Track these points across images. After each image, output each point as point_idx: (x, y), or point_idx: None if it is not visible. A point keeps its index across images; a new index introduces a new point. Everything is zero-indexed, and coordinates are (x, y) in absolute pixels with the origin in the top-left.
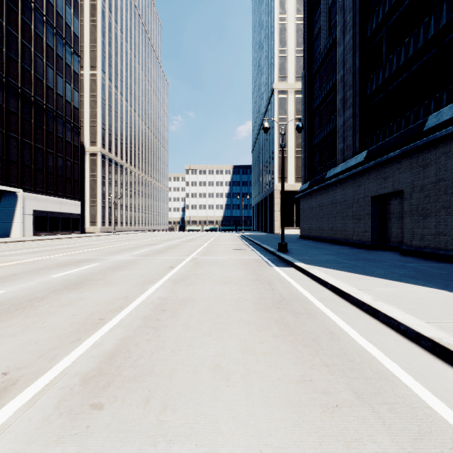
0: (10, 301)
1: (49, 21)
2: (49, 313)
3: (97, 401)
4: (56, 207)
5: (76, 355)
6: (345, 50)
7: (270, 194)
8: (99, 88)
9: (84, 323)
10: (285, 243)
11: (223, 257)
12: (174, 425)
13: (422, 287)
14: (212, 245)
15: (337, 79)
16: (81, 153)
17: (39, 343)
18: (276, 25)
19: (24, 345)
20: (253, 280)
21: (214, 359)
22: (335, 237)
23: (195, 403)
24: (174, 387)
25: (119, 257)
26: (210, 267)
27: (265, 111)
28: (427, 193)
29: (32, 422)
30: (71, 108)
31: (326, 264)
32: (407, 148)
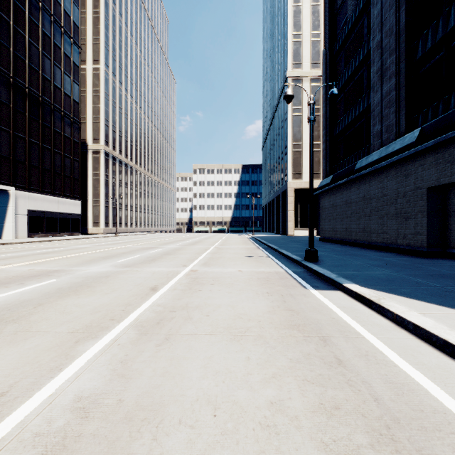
0: None
1: (46, 8)
2: None
3: None
4: (53, 206)
5: None
6: (384, 8)
7: (282, 192)
8: (102, 82)
9: None
10: (315, 250)
11: (232, 270)
12: None
13: None
14: (219, 250)
15: (372, 47)
16: (83, 151)
17: None
18: (290, 8)
19: None
20: (287, 327)
21: None
22: (368, 240)
23: None
24: None
25: (94, 269)
26: (212, 290)
27: (276, 103)
28: None
29: None
30: (71, 102)
31: (396, 287)
32: None
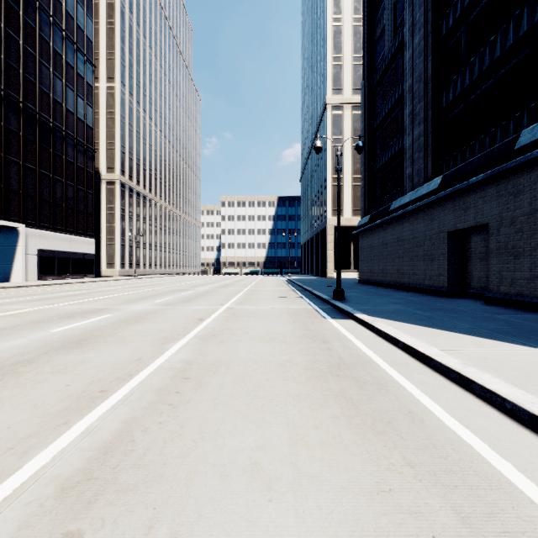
0: None
1: (58, 23)
2: (34, 383)
3: (74, 528)
4: (65, 245)
5: (58, 448)
6: (415, 54)
7: (322, 230)
8: (117, 103)
9: (78, 398)
10: (342, 290)
11: (265, 307)
12: None
13: (523, 346)
14: (252, 292)
15: (405, 90)
16: (96, 182)
17: (11, 428)
18: (329, 27)
19: None
20: (302, 337)
21: (250, 454)
22: (401, 282)
23: (221, 531)
24: (191, 502)
25: (138, 307)
26: (249, 320)
27: (316, 131)
28: (519, 227)
29: None
30: (84, 127)
31: (394, 315)
32: (493, 172)
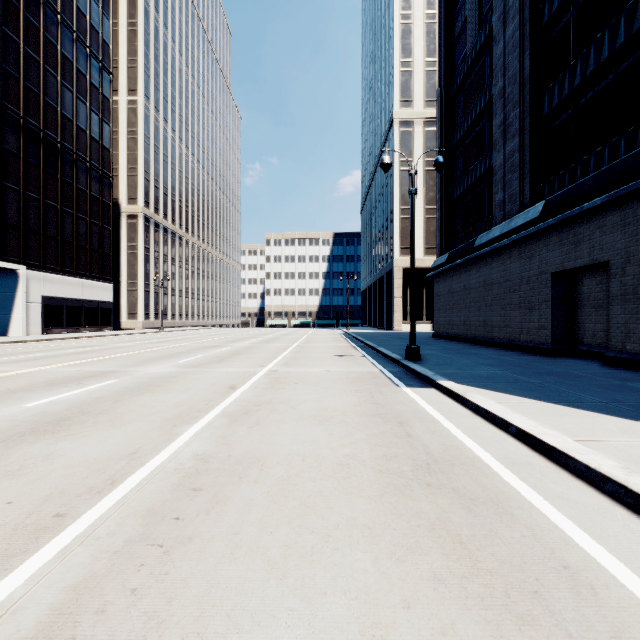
0: None
1: (67, 21)
2: None
3: None
4: (76, 291)
5: None
6: (507, 48)
7: (387, 273)
8: (140, 120)
9: (15, 530)
10: (417, 347)
11: (318, 370)
12: None
13: None
14: (302, 349)
15: (494, 95)
16: (114, 215)
17: None
18: (396, 26)
19: None
20: (370, 415)
21: None
22: (489, 336)
23: None
24: None
25: (154, 369)
26: (297, 388)
27: (379, 152)
28: None
29: None
30: (99, 149)
31: (491, 383)
32: (618, 193)
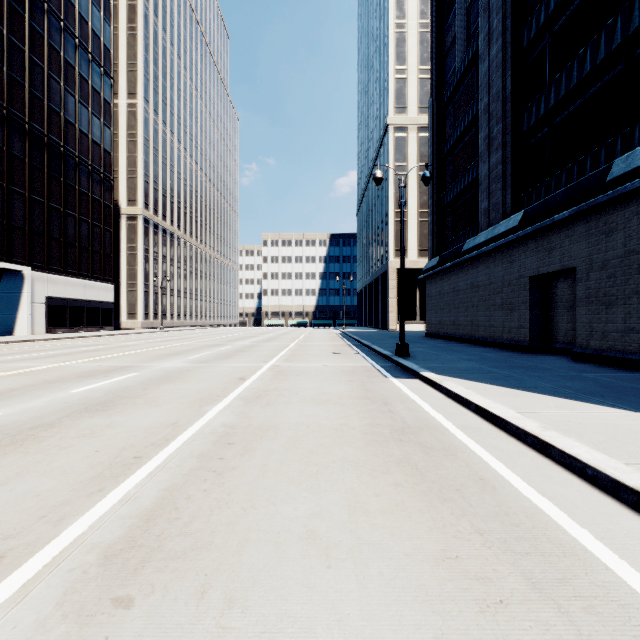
0: (5, 430)
1: (70, 28)
2: (59, 449)
3: (123, 593)
4: (79, 292)
5: (95, 516)
6: (491, 68)
7: (382, 274)
8: (140, 123)
9: (111, 464)
10: (406, 344)
11: (316, 365)
12: (244, 636)
13: (611, 408)
14: (301, 347)
15: (480, 109)
16: (114, 217)
17: (41, 496)
18: (391, 34)
19: (18, 498)
20: (361, 398)
21: (306, 521)
22: (476, 335)
23: (278, 596)
24: (245, 569)
25: (168, 365)
26: (298, 379)
27: (375, 156)
28: (611, 272)
29: (18, 629)
30: (101, 152)
31: (467, 374)
32: (582, 207)
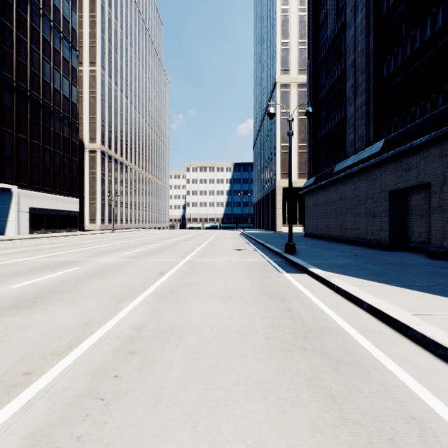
0: None
1: (46, 14)
2: None
3: None
4: (53, 204)
5: None
6: (357, 32)
7: (271, 191)
8: (98, 84)
9: None
10: (293, 244)
11: (223, 260)
12: None
13: None
14: (212, 245)
15: (347, 65)
16: (80, 150)
17: None
18: (278, 17)
19: None
20: (260, 294)
21: None
22: (344, 236)
23: None
24: None
25: (106, 260)
26: (207, 274)
27: (266, 106)
28: None
29: None
30: (69, 104)
31: (347, 270)
32: (438, 133)
